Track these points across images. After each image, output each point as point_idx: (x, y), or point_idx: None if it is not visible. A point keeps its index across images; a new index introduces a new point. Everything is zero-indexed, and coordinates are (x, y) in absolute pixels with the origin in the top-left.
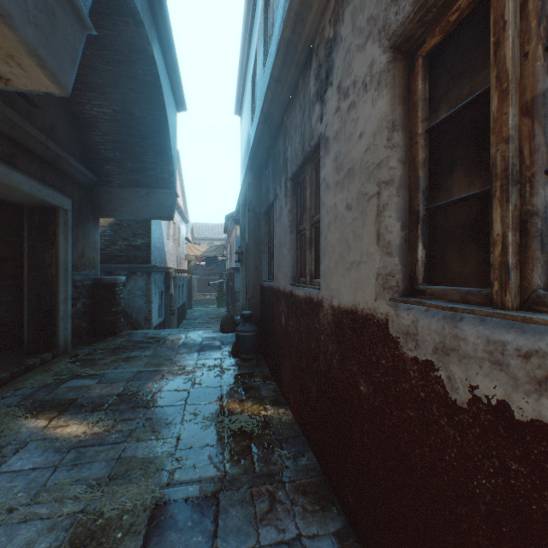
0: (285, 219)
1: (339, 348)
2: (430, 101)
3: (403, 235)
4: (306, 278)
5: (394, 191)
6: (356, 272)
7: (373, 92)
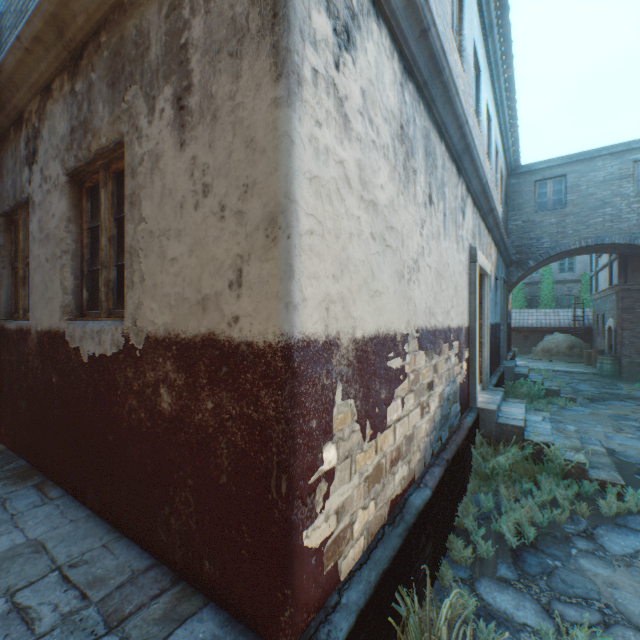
0: None
1: (43, 360)
2: (92, 213)
3: (77, 284)
4: (21, 312)
5: (71, 258)
6: (52, 305)
7: (60, 193)
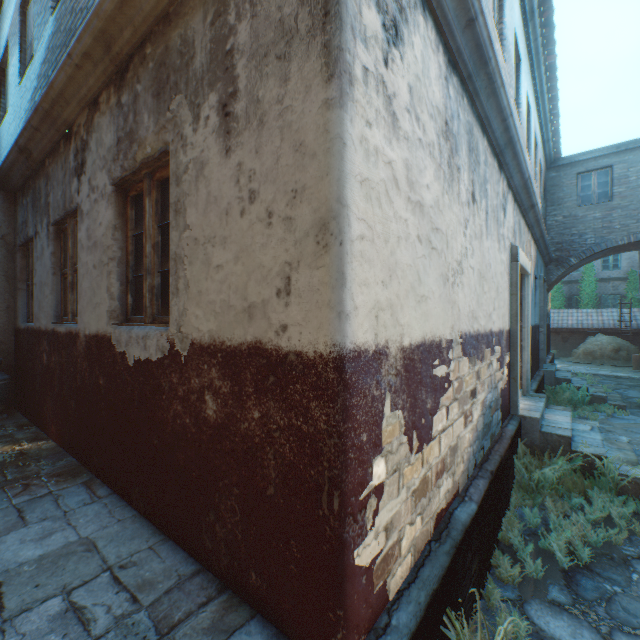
0: (48, 260)
1: (90, 363)
2: (136, 221)
3: (123, 289)
4: (70, 316)
5: (117, 264)
6: (99, 310)
7: (107, 203)
